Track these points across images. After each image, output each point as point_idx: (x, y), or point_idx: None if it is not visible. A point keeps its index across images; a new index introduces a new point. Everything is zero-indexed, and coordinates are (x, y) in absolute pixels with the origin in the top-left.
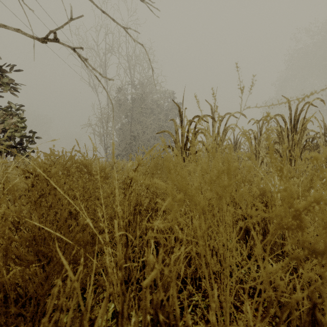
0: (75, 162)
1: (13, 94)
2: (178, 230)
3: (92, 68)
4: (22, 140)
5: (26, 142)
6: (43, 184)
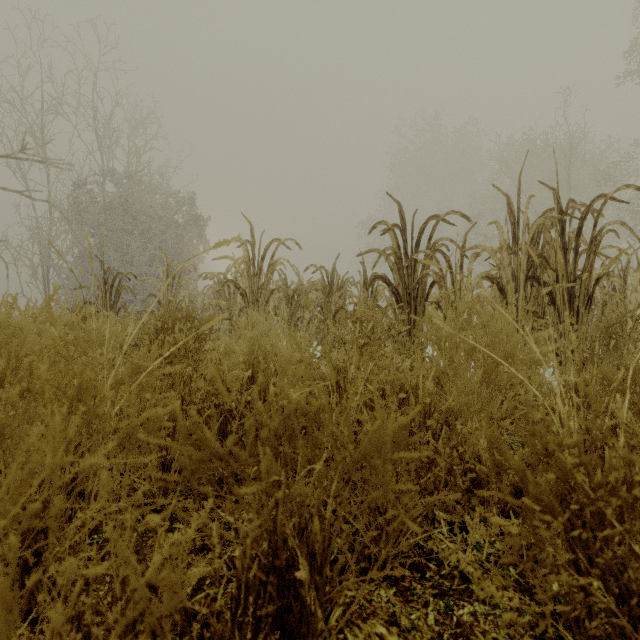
0: None
1: None
2: None
3: None
4: None
5: None
6: None
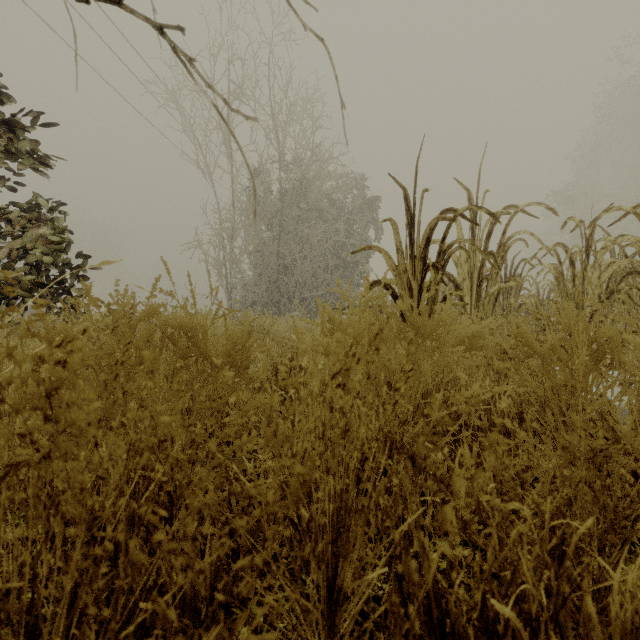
0: (160, 323)
1: (40, 174)
2: (537, 590)
3: (207, 84)
4: (63, 273)
5: (71, 277)
6: (34, 412)
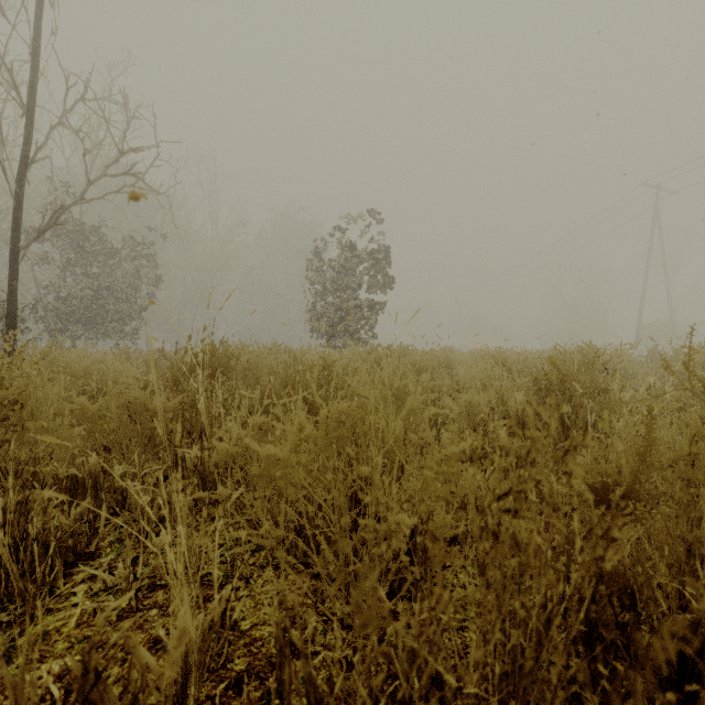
0: None
1: None
2: None
3: None
4: None
5: None
6: None
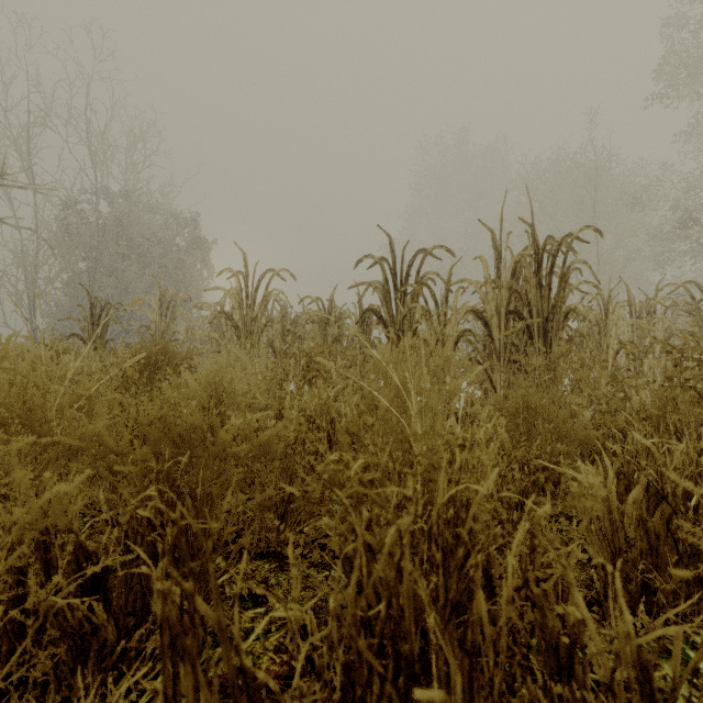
0: None
1: None
2: None
3: None
4: None
5: None
6: None
